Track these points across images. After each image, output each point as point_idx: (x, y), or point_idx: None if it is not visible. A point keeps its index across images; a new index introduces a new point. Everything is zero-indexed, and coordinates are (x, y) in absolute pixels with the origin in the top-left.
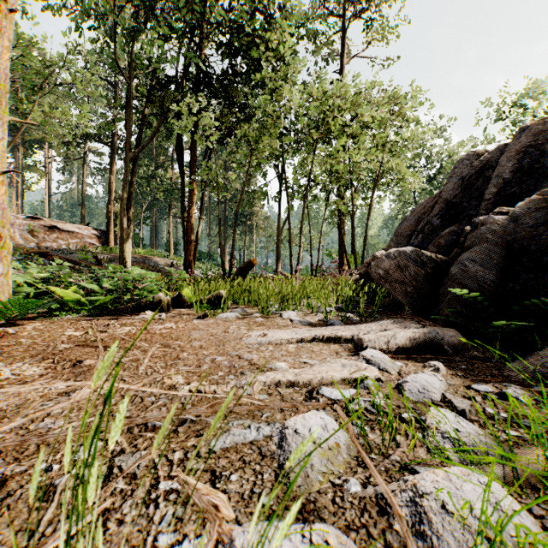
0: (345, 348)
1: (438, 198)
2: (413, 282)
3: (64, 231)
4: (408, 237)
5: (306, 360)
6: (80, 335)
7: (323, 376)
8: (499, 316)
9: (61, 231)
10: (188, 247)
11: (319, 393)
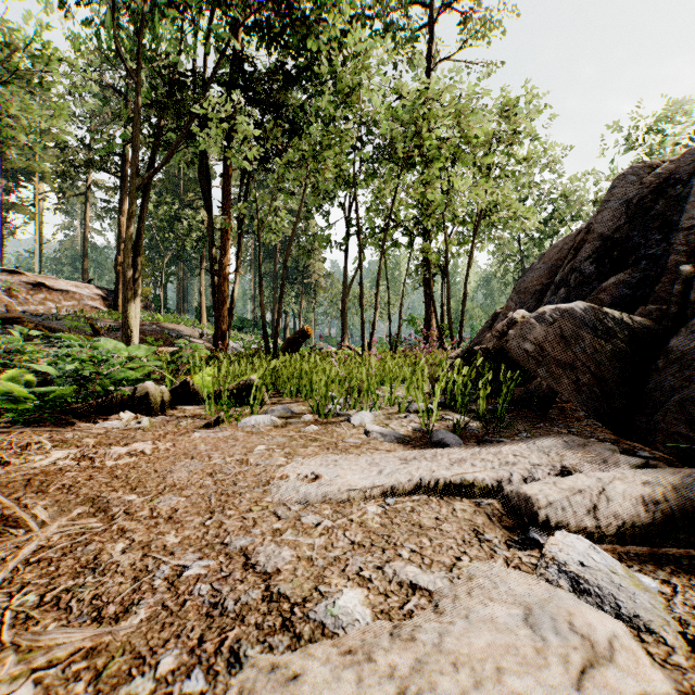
0: (488, 511)
1: (584, 235)
2: (591, 366)
3: (56, 290)
4: (537, 294)
5: (416, 578)
6: None
7: None
8: None
9: (51, 290)
10: (221, 312)
11: None
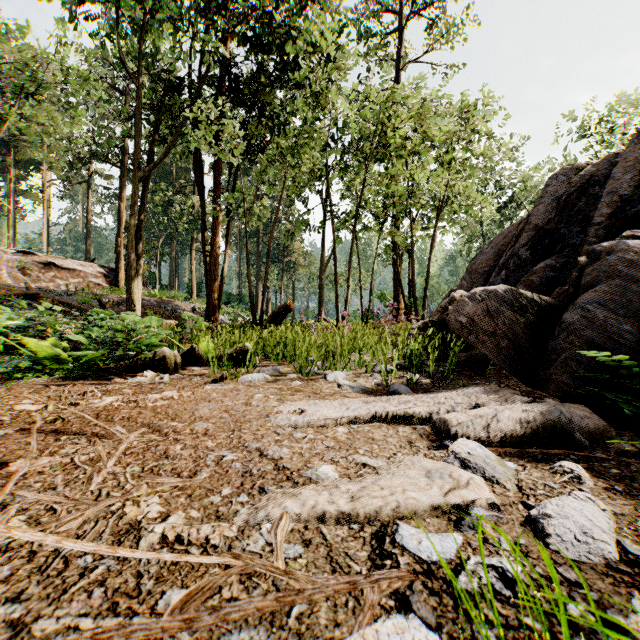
0: (420, 432)
1: (524, 224)
2: (509, 334)
3: (63, 269)
4: (485, 274)
5: (366, 461)
6: (35, 410)
7: (398, 501)
8: None
9: (59, 269)
10: (212, 288)
11: (397, 542)
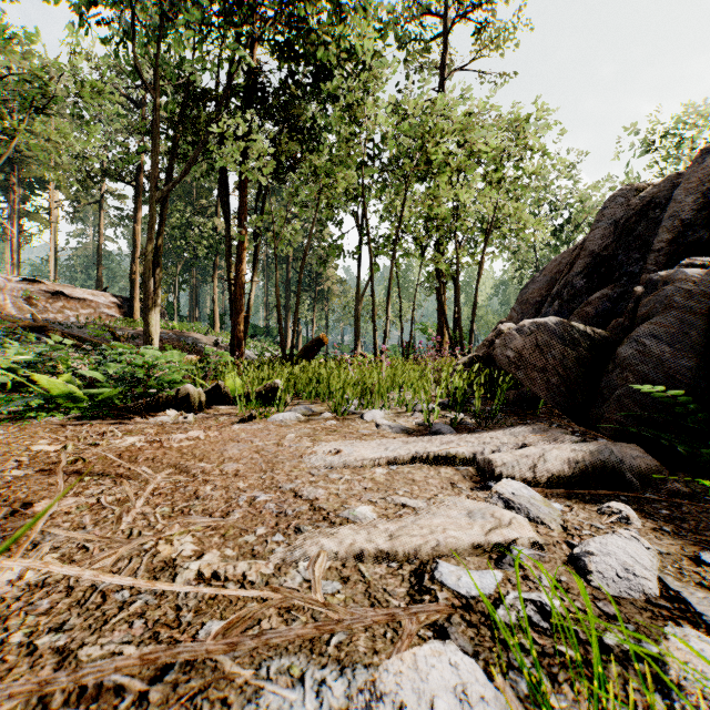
0: (464, 473)
1: (580, 250)
2: (560, 370)
3: (73, 298)
4: (537, 305)
5: (406, 501)
6: (53, 451)
7: (438, 539)
8: (702, 423)
9: (68, 298)
10: (237, 320)
11: (436, 579)
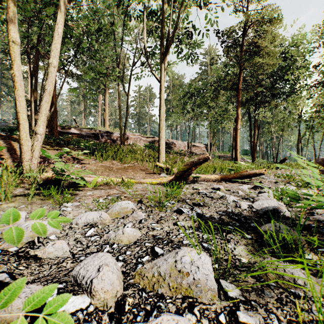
0: None
1: None
2: None
3: (196, 146)
4: None
5: None
6: None
7: None
8: None
9: (195, 146)
10: (254, 152)
11: None
